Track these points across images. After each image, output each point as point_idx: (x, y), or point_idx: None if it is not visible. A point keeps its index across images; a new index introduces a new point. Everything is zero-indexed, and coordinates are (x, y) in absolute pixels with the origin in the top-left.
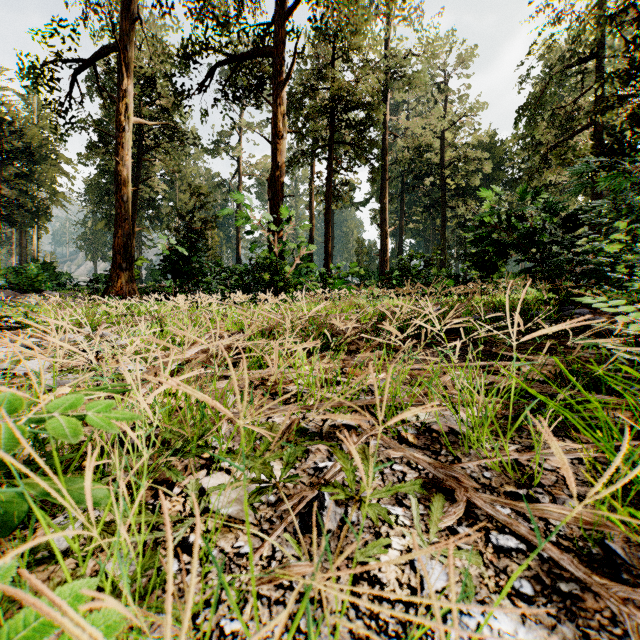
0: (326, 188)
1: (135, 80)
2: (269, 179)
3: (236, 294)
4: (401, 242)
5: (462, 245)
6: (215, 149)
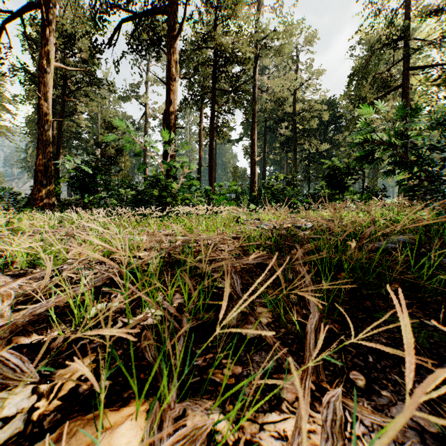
0: (210, 124)
1: (56, 33)
2: (164, 113)
3: (132, 207)
4: (264, 168)
5: (307, 171)
6: (127, 96)
